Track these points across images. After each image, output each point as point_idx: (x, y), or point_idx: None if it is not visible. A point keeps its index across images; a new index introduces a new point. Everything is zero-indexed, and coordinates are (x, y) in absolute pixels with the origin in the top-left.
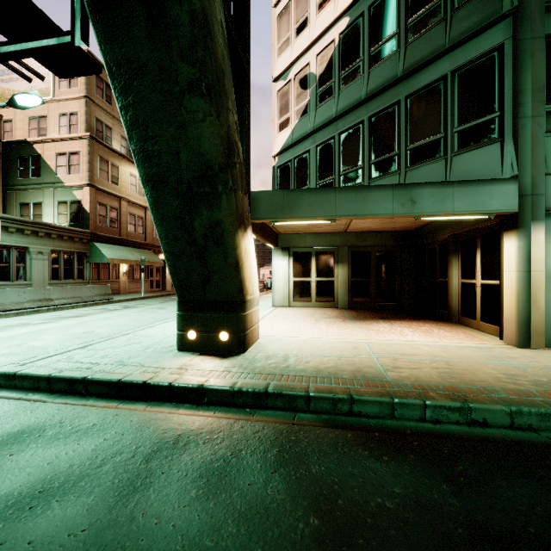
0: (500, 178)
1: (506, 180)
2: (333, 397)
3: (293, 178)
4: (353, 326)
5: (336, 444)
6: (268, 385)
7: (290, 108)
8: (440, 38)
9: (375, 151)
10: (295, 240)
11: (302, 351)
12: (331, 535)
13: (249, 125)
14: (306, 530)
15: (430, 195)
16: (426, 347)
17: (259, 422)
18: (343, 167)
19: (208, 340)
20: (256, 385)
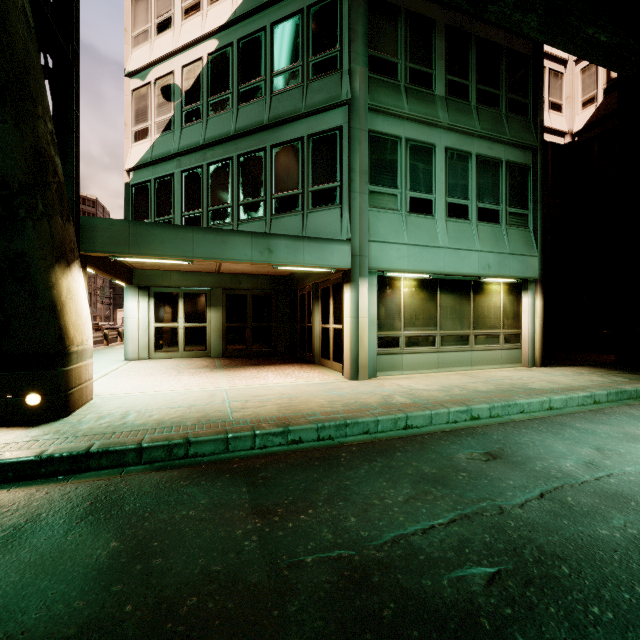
0: (339, 239)
1: (343, 241)
2: (169, 443)
3: (153, 203)
4: (219, 375)
5: (159, 483)
6: (91, 445)
7: (149, 116)
8: (299, 101)
9: (244, 192)
10: (157, 278)
11: (149, 406)
12: (128, 548)
13: (78, 132)
14: (103, 553)
15: (285, 246)
16: (281, 387)
17: (73, 484)
18: (212, 202)
19: (7, 407)
20: (75, 448)
